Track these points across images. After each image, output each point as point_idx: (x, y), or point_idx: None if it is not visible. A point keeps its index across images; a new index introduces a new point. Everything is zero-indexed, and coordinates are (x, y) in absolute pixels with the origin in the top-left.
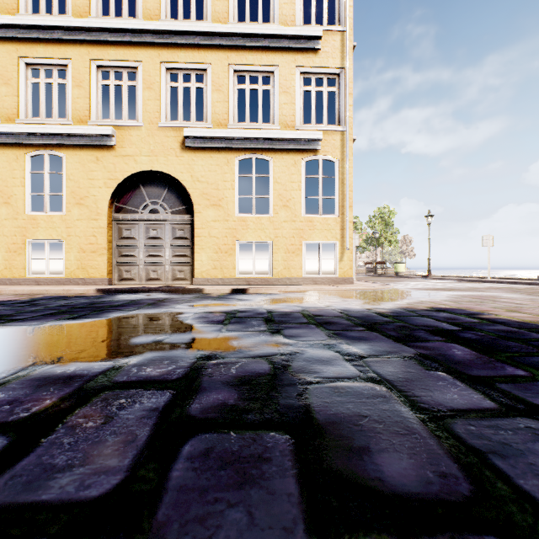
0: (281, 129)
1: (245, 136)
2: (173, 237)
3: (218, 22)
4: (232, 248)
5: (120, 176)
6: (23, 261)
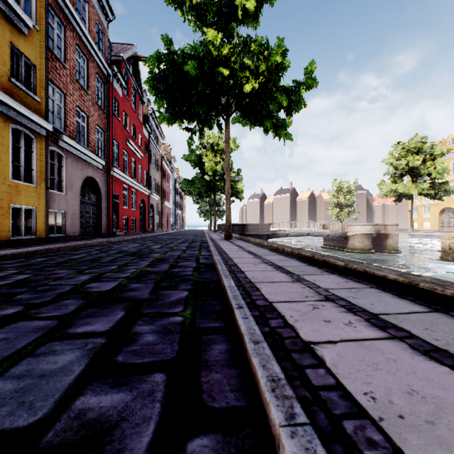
0: None
1: None
2: (453, 221)
3: None
4: None
5: (440, 209)
6: (422, 226)
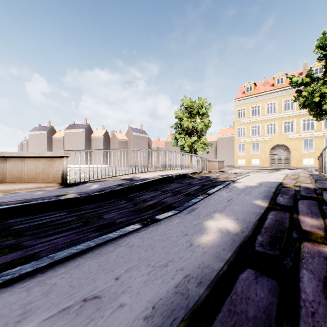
0: (316, 131)
1: (305, 135)
2: (284, 158)
3: (297, 109)
4: (301, 160)
5: (271, 146)
6: (250, 163)
